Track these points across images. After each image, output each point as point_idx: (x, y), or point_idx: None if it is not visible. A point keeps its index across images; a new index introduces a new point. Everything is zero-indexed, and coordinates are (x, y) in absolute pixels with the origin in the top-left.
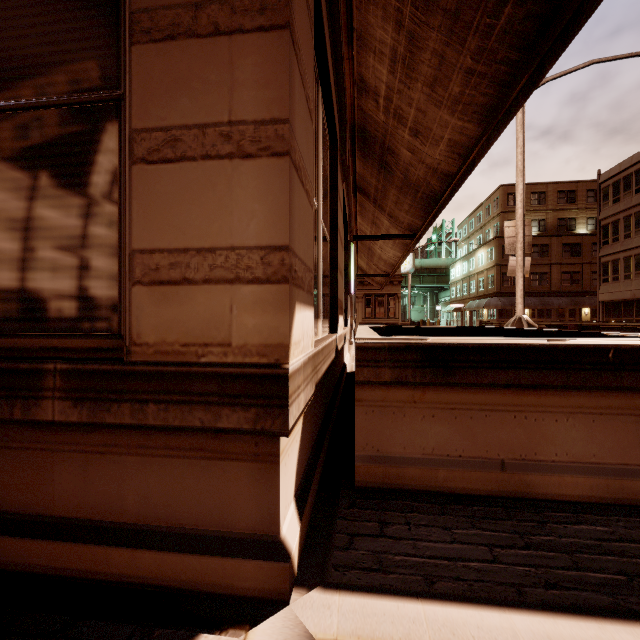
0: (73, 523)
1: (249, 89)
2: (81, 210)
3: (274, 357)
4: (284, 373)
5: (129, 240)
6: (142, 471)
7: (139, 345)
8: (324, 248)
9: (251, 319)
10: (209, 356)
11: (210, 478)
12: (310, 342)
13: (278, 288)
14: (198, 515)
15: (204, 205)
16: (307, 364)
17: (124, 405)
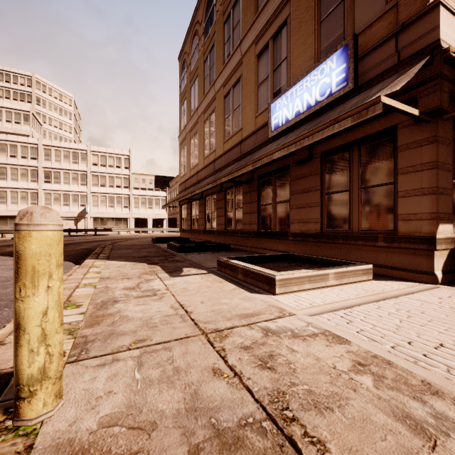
0: (384, 266)
1: (425, 181)
2: (385, 206)
3: (432, 235)
4: (434, 238)
5: (397, 212)
6: (399, 257)
7: (399, 232)
8: None
9: (426, 227)
10: (416, 234)
11: (416, 259)
12: (449, 233)
13: (433, 221)
14: (413, 266)
15: (414, 205)
16: (447, 239)
17: (396, 243)
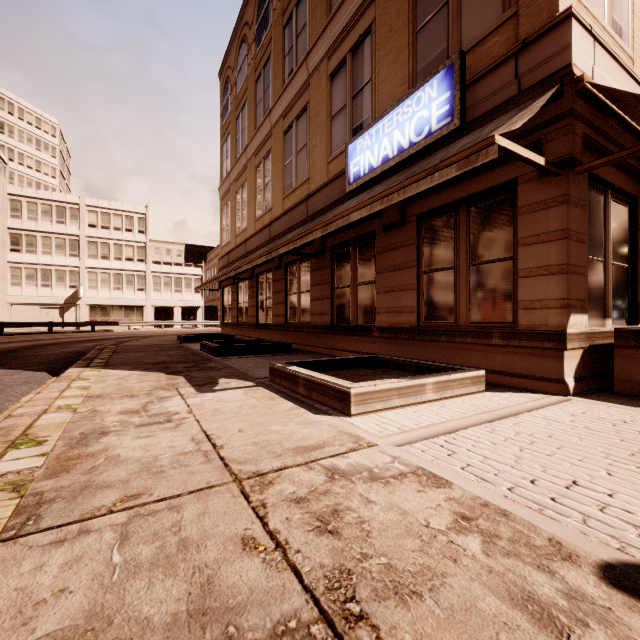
0: (500, 371)
1: (553, 256)
2: (501, 289)
3: (561, 329)
4: (565, 333)
5: (517, 298)
6: (520, 359)
7: (520, 325)
8: (617, 276)
9: (554, 318)
10: (541, 328)
11: (541, 362)
12: (583, 327)
13: (563, 310)
14: (537, 372)
15: (539, 288)
16: (580, 334)
17: (515, 341)
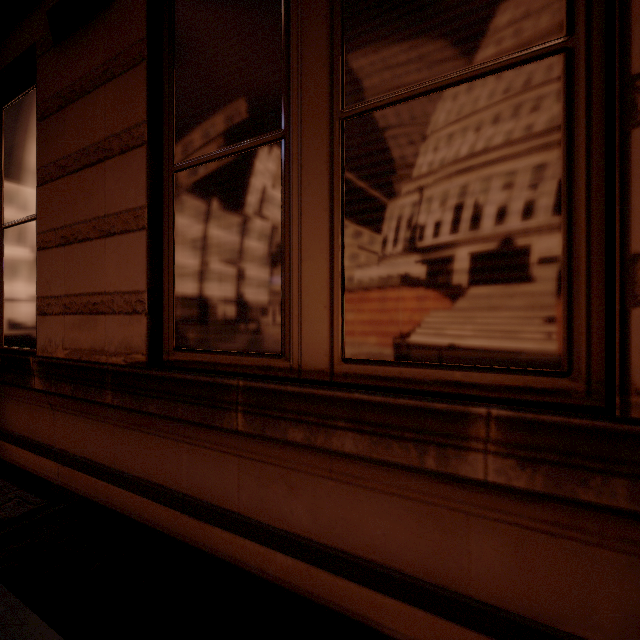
0: (504, 616)
1: None
2: (497, 208)
3: None
4: None
5: (625, 239)
6: (629, 577)
7: None
8: None
9: None
10: None
11: None
12: None
13: None
14: None
15: None
16: None
17: (615, 480)
